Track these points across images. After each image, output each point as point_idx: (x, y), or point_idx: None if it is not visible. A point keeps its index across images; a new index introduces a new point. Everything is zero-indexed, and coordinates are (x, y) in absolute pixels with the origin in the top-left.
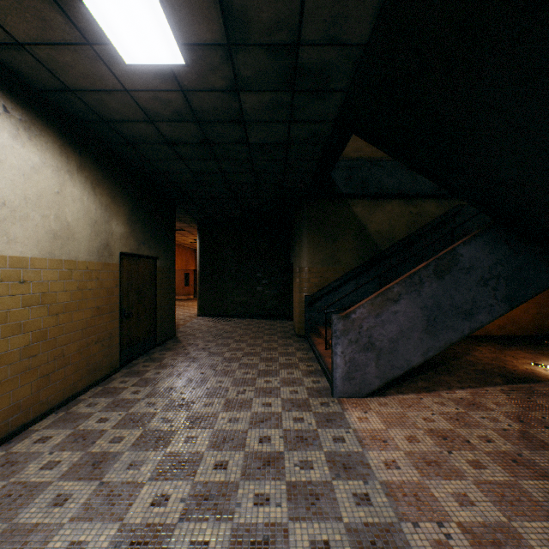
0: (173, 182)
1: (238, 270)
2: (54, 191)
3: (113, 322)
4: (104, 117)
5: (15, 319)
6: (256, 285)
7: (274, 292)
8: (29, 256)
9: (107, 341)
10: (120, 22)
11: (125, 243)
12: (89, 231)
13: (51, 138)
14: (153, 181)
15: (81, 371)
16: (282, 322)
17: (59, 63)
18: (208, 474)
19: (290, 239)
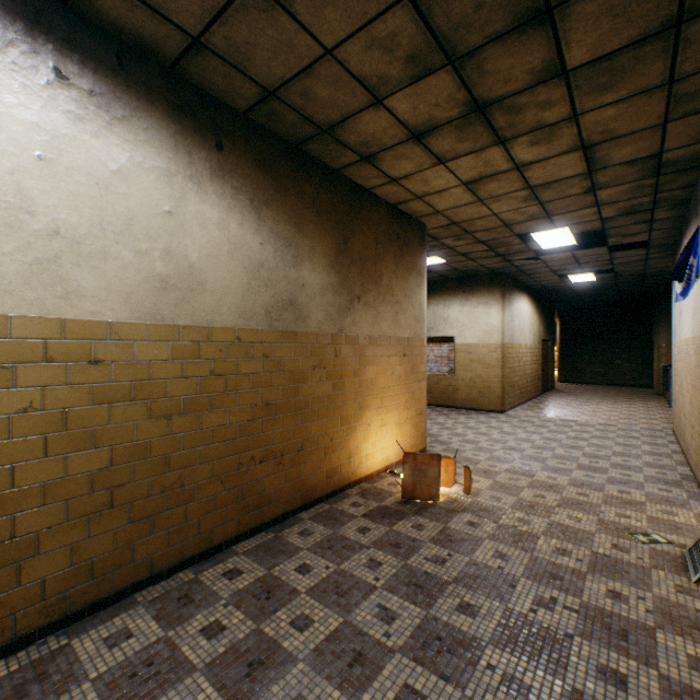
0: (560, 298)
1: (596, 347)
2: (533, 320)
3: (540, 372)
4: (549, 289)
5: (529, 364)
6: (613, 359)
7: (634, 365)
8: (530, 344)
9: (539, 379)
10: (578, 279)
11: (542, 335)
12: (537, 332)
13: (532, 302)
14: (548, 299)
15: (536, 388)
16: (642, 389)
17: (548, 285)
18: (608, 409)
19: (650, 320)
